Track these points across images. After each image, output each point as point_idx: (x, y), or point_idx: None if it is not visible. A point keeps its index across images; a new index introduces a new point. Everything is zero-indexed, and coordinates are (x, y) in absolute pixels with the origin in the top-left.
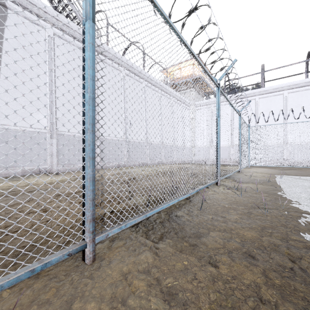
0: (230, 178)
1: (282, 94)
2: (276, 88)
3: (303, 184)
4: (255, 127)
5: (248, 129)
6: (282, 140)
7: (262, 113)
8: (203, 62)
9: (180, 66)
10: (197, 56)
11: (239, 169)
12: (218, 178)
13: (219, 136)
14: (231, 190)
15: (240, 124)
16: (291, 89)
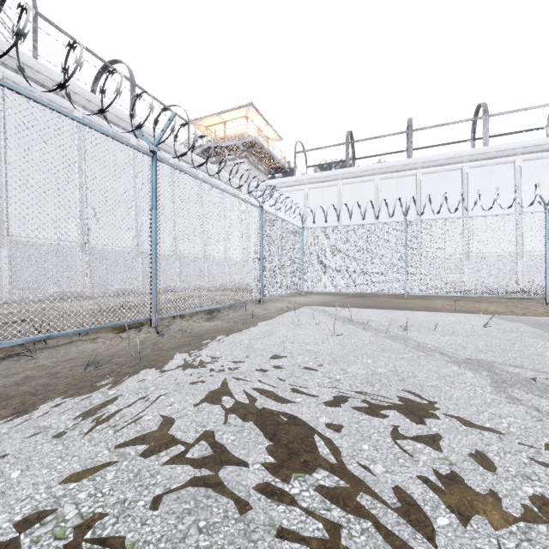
0: (214, 314)
1: (373, 181)
2: (365, 170)
3: (299, 319)
4: (311, 230)
5: (300, 233)
6: (346, 251)
7: (322, 208)
8: (262, 116)
9: (224, 118)
10: (251, 105)
11: (259, 298)
12: (153, 314)
13: (154, 242)
14: (152, 334)
15: (261, 224)
16: (385, 173)
